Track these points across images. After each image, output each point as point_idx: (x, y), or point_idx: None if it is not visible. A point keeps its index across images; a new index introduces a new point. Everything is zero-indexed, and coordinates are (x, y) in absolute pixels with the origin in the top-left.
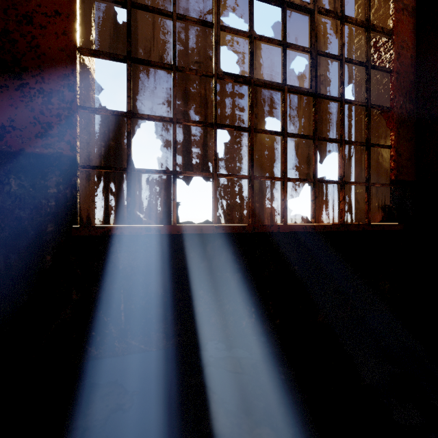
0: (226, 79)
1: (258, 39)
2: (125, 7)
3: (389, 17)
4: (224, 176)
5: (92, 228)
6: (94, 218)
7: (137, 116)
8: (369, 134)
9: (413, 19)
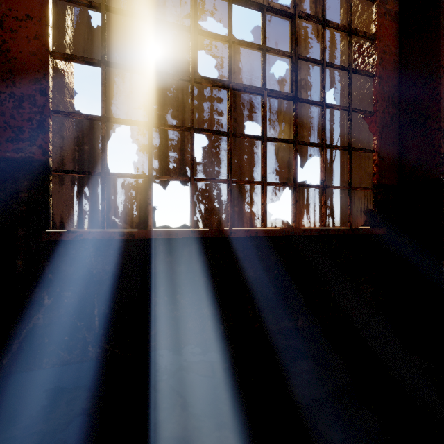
0: (204, 83)
1: (237, 43)
2: (100, 11)
3: (371, 21)
4: (202, 180)
5: (63, 232)
6: (72, 222)
7: (111, 120)
8: (351, 138)
9: (396, 24)
